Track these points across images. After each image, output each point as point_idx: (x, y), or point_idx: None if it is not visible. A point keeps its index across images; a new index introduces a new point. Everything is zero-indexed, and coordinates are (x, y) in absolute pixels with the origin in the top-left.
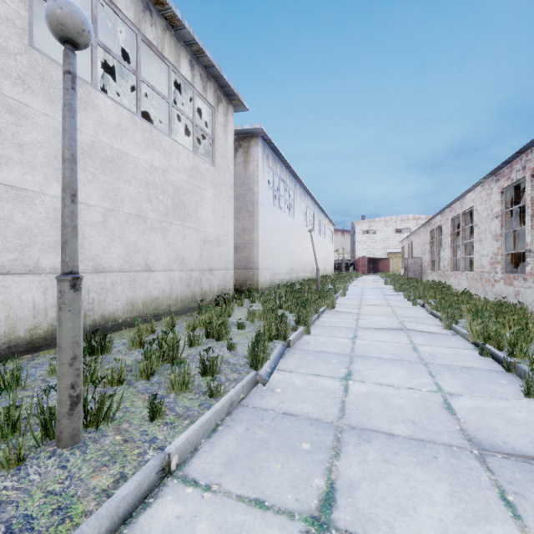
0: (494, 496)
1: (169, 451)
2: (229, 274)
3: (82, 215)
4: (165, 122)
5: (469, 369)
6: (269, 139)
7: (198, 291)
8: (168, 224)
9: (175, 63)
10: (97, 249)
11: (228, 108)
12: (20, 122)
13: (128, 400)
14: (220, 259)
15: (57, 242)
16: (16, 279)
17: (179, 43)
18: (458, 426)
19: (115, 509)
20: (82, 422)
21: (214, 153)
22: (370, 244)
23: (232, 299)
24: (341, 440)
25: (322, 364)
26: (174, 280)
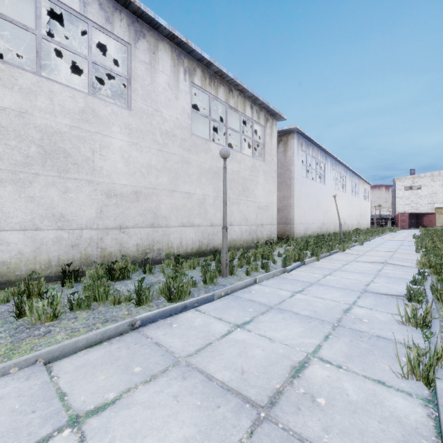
0: (355, 296)
1: (256, 277)
2: (273, 228)
3: (206, 200)
4: (234, 134)
5: (401, 278)
6: (302, 132)
7: (255, 237)
8: (239, 200)
9: (243, 111)
10: (211, 215)
11: (272, 122)
12: (189, 166)
13: (236, 272)
14: (268, 218)
15: (199, 213)
16: (187, 228)
17: (245, 99)
18: (364, 288)
19: (246, 282)
20: (228, 272)
21: (264, 154)
22: (414, 199)
23: (275, 244)
24: (312, 285)
25: (318, 271)
26: (243, 230)
